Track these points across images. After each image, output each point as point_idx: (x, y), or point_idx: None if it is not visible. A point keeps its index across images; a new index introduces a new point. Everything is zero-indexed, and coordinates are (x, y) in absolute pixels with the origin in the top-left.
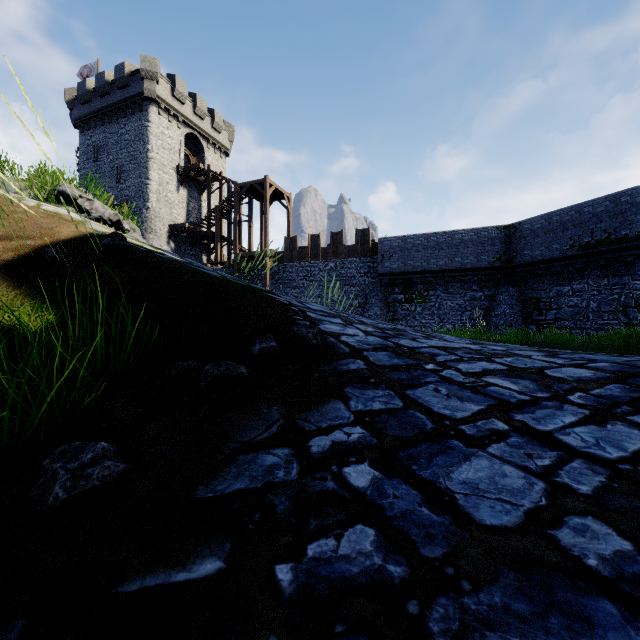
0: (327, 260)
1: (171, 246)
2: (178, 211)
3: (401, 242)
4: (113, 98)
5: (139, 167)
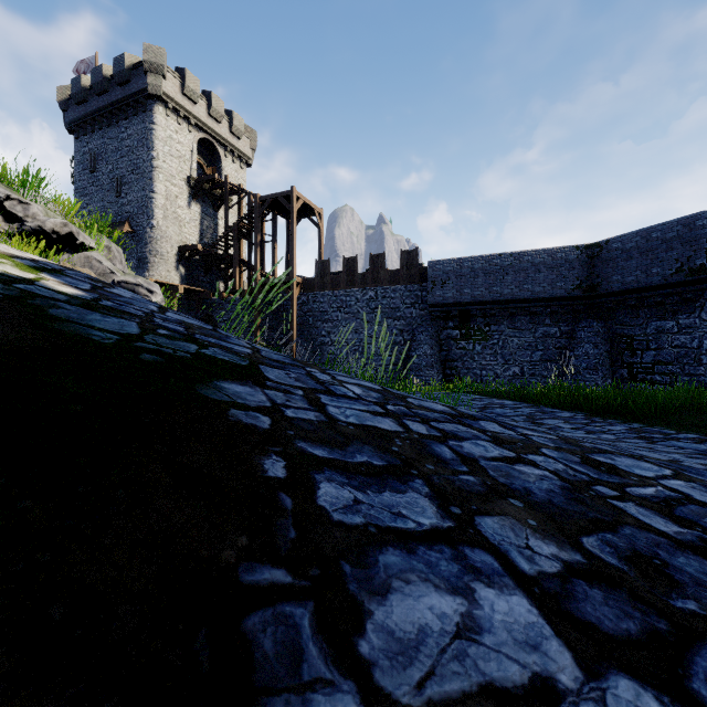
0: (366, 288)
1: (181, 272)
2: (189, 230)
3: (456, 266)
4: (112, 96)
5: (142, 178)
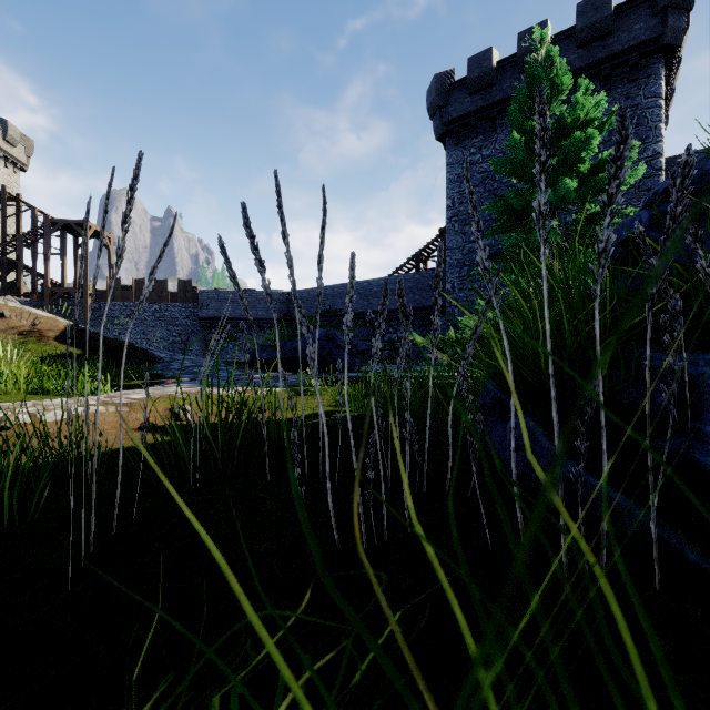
0: (152, 302)
1: None
2: None
3: (217, 295)
4: None
5: None
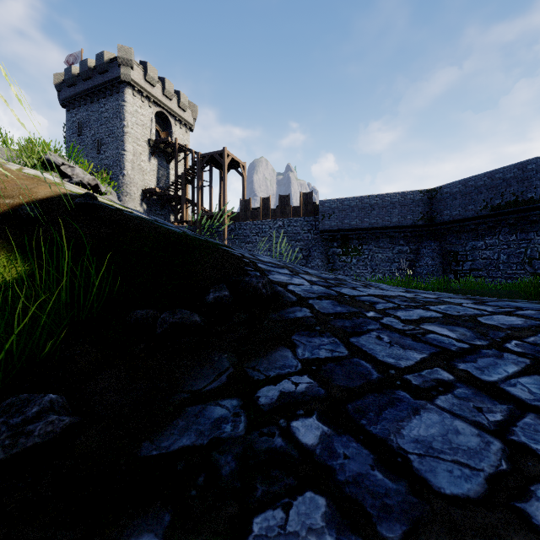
0: (276, 219)
1: (144, 207)
2: (150, 177)
3: (339, 204)
4: (94, 82)
5: (116, 140)
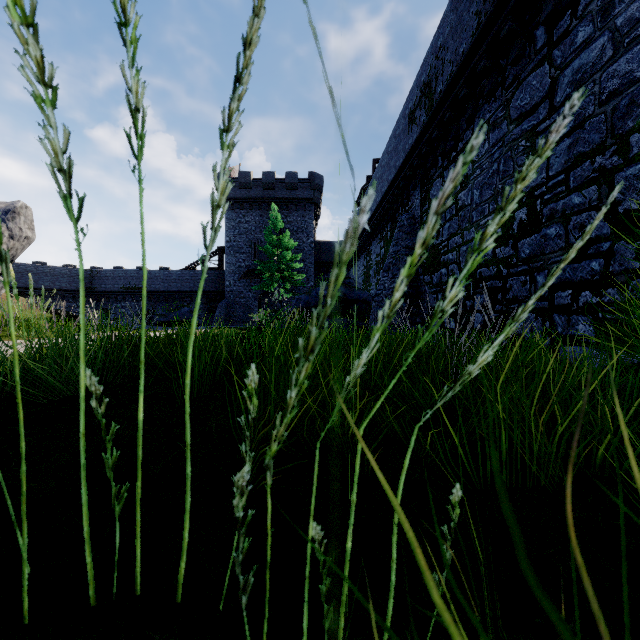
0: None
1: None
2: None
3: (17, 267)
4: None
5: None
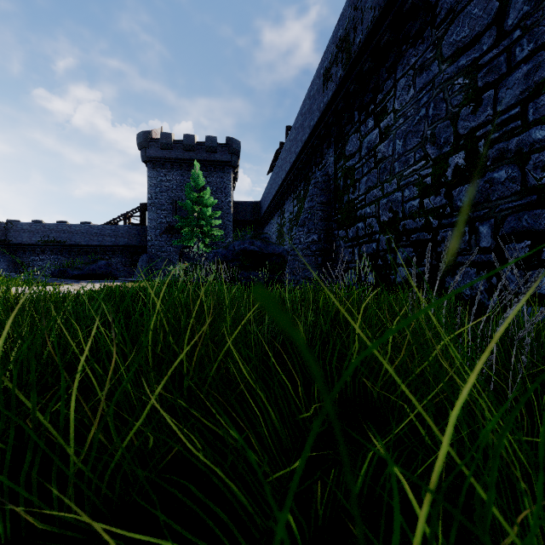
0: None
1: None
2: None
3: None
4: None
5: None
